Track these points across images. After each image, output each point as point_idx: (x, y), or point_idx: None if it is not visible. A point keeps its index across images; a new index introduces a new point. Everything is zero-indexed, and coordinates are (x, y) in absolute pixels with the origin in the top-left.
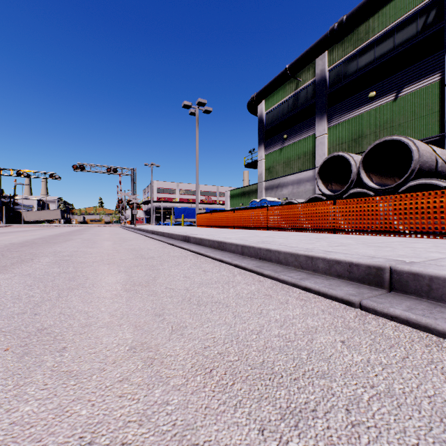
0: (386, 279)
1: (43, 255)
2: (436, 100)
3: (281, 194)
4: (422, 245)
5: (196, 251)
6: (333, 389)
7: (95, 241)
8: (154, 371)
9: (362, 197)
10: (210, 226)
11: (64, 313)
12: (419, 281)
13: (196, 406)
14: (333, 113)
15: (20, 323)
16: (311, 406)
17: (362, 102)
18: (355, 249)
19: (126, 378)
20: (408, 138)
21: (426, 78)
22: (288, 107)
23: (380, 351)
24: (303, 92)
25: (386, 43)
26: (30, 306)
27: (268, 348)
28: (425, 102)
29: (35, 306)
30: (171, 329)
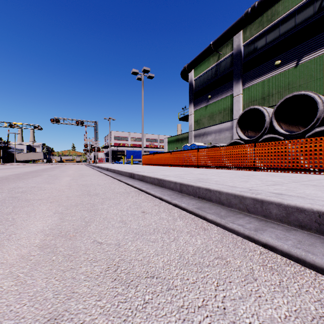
0: None
1: None
2: None
3: (206, 140)
4: None
5: (138, 187)
6: None
7: (58, 177)
8: None
9: (279, 140)
10: (153, 164)
11: None
12: None
13: None
14: (247, 78)
15: None
16: None
17: (269, 69)
18: (298, 190)
19: None
20: (313, 92)
21: (321, 48)
22: (212, 74)
23: None
24: (223, 62)
25: (289, 23)
26: None
27: None
28: (320, 67)
29: None
30: None
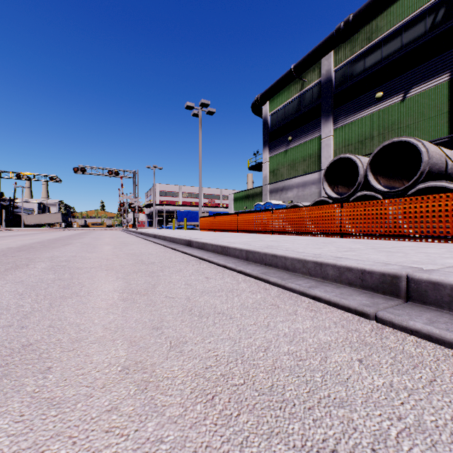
0: (402, 288)
1: (39, 260)
2: (445, 101)
3: (285, 197)
4: (435, 250)
5: (198, 256)
6: (354, 421)
7: (95, 245)
8: (148, 398)
9: (370, 200)
10: (214, 229)
11: (53, 326)
12: (440, 290)
13: (195, 445)
14: (339, 115)
15: (4, 338)
16: (330, 445)
17: (368, 103)
18: (366, 255)
19: (115, 407)
20: (417, 139)
21: (434, 78)
22: (293, 108)
23: (403, 372)
24: (308, 93)
25: (393, 42)
26: (18, 317)
27: (277, 368)
28: (434, 102)
29: (24, 317)
30: (170, 345)
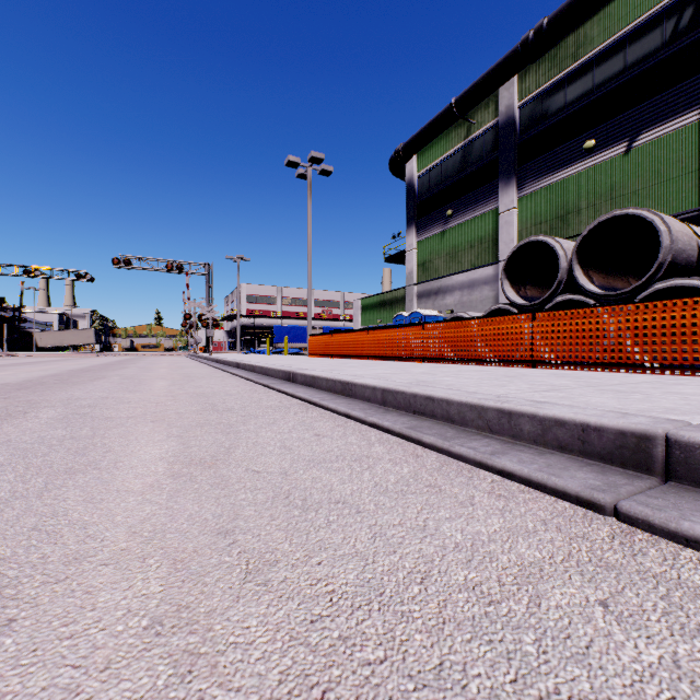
0: (658, 458)
1: (47, 405)
2: (694, 153)
3: (442, 305)
4: (693, 389)
5: (305, 398)
6: None
7: (142, 380)
8: (191, 697)
9: (579, 308)
10: (330, 355)
11: (40, 529)
12: None
13: None
14: (526, 175)
15: None
16: None
17: (573, 157)
18: (582, 397)
19: None
20: (652, 212)
21: (677, 117)
22: (455, 166)
23: (692, 632)
24: (478, 141)
25: (612, 62)
26: None
27: (448, 622)
28: (676, 155)
29: None
30: (246, 568)
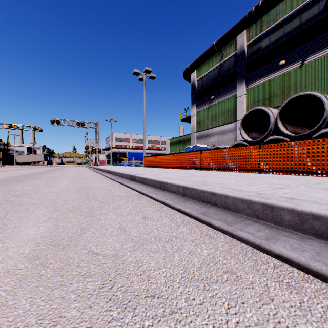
0: None
1: None
2: None
3: (209, 142)
4: None
5: (139, 190)
6: None
7: (57, 179)
8: None
9: (285, 142)
10: (155, 166)
11: None
12: None
13: None
14: (250, 79)
15: None
16: None
17: (273, 69)
18: (309, 193)
19: None
20: (320, 92)
21: (327, 48)
22: (215, 75)
23: None
24: (226, 63)
25: (293, 22)
26: None
27: None
28: (326, 67)
29: None
30: None
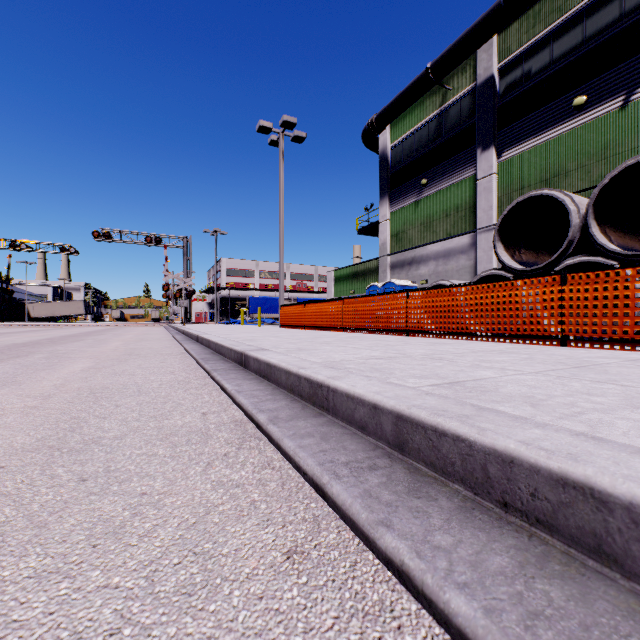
0: None
1: None
2: None
3: (416, 275)
4: None
5: (246, 408)
6: None
7: (63, 360)
8: None
9: None
10: (303, 326)
11: None
12: None
13: None
14: (507, 139)
15: None
16: None
17: (559, 116)
18: None
19: None
20: None
21: None
22: (429, 135)
23: None
24: (454, 108)
25: (606, 11)
26: None
27: None
28: None
29: None
30: None
